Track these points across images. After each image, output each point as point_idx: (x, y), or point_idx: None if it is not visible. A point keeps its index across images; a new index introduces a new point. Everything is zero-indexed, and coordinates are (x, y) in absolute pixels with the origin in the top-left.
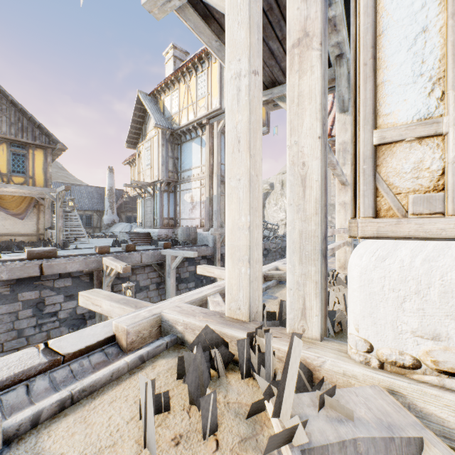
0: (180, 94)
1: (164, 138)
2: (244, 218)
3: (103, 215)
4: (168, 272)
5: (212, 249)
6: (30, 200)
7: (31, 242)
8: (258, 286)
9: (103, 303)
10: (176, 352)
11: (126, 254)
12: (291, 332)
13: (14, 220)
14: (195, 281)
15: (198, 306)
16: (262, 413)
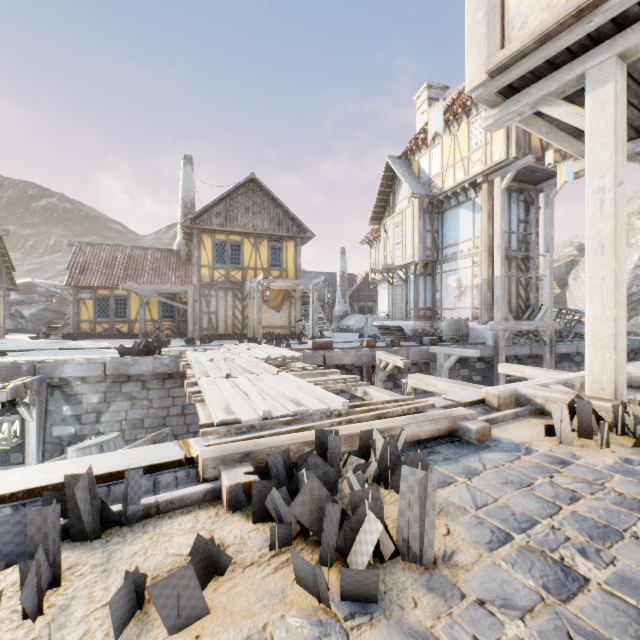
0: (443, 149)
1: (421, 208)
2: (608, 312)
3: (334, 305)
4: (438, 373)
5: (491, 348)
6: (285, 292)
7: (285, 335)
8: (622, 371)
9: (438, 383)
10: (540, 417)
11: (392, 350)
12: None
13: (272, 312)
14: None
15: None
16: None
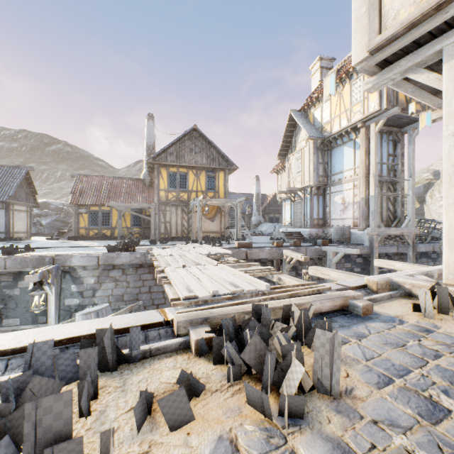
0: (332, 104)
1: (315, 147)
2: None
3: (251, 216)
4: (328, 266)
5: (368, 248)
6: (217, 208)
7: (217, 238)
8: None
9: (330, 273)
10: (408, 298)
11: (295, 248)
12: None
13: (208, 222)
14: None
15: None
16: None
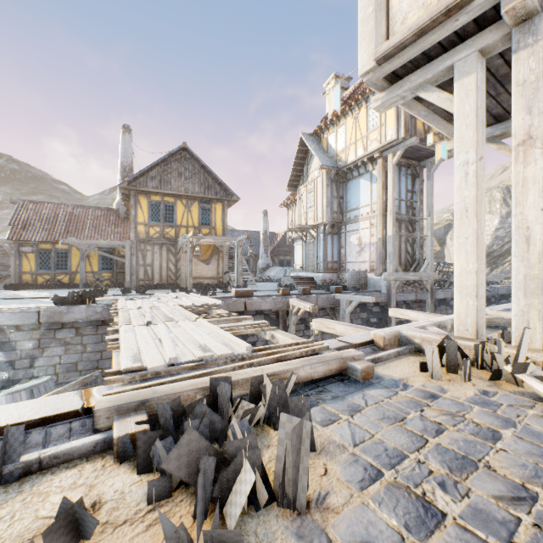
0: (347, 129)
1: (329, 178)
2: (471, 265)
3: (258, 259)
4: (342, 317)
5: (385, 295)
6: (213, 247)
7: (214, 284)
8: (482, 315)
9: (337, 326)
10: (418, 355)
11: (304, 297)
12: (515, 345)
13: (202, 265)
14: None
15: None
16: (498, 381)
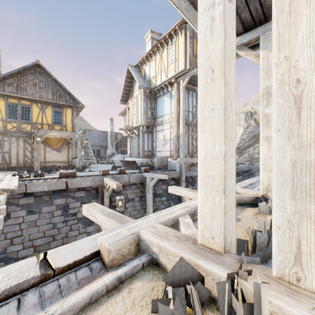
0: (156, 63)
1: (145, 95)
2: (218, 147)
3: (107, 149)
4: (147, 189)
5: (178, 173)
6: (64, 140)
7: (64, 167)
8: (232, 215)
9: (97, 215)
10: (151, 274)
11: (119, 176)
12: (279, 276)
13: (55, 152)
14: (166, 196)
15: (171, 225)
16: None
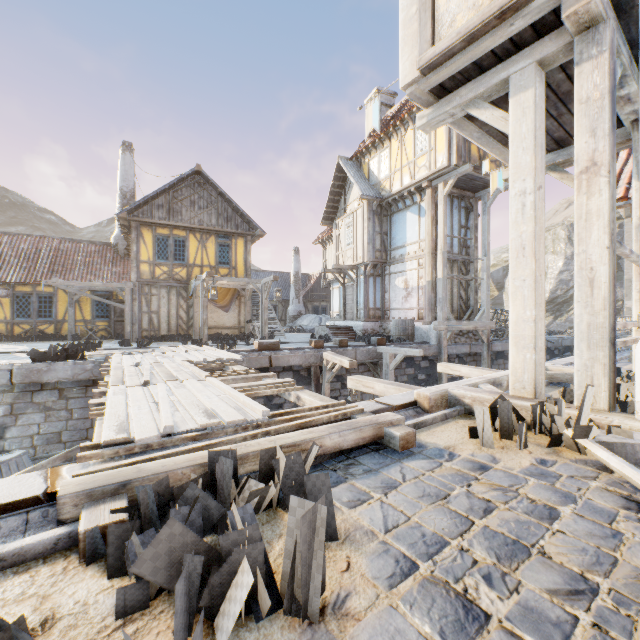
0: (391, 153)
1: (370, 210)
2: (528, 312)
3: (288, 305)
4: (385, 373)
5: (435, 348)
6: (234, 291)
7: (234, 336)
8: (541, 371)
9: (376, 385)
10: (468, 418)
11: (340, 350)
12: (578, 405)
13: (220, 312)
14: None
15: None
16: (558, 447)
